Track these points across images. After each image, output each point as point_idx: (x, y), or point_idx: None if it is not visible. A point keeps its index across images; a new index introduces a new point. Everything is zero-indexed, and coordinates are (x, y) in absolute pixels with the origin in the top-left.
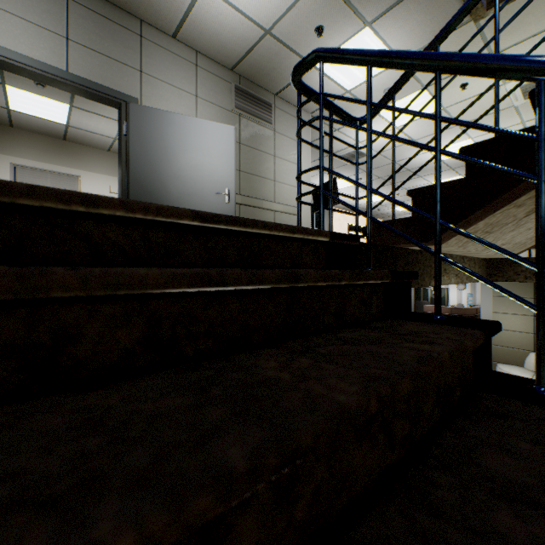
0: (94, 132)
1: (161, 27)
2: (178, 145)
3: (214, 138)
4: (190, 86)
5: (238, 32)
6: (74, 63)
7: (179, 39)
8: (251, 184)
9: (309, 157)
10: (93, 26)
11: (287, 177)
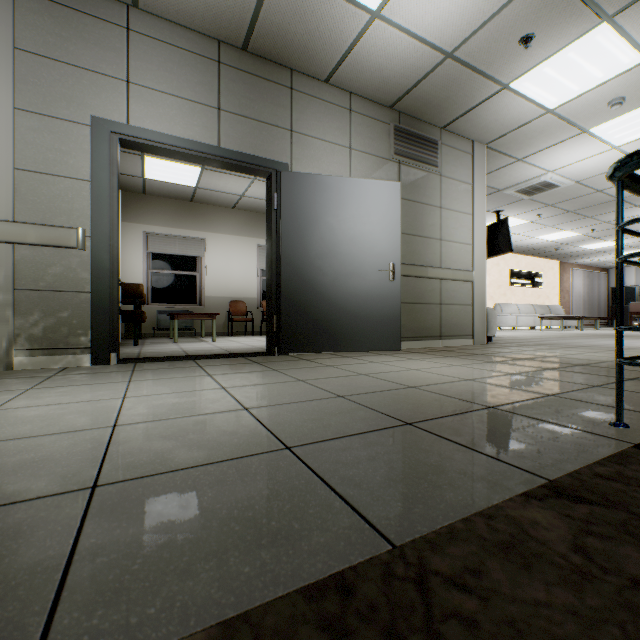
0: (221, 191)
1: (313, 73)
2: (334, 214)
3: (375, 200)
4: (343, 137)
5: (409, 62)
6: (225, 135)
7: (331, 83)
8: (412, 248)
9: (484, 203)
10: (243, 89)
11: (455, 233)
